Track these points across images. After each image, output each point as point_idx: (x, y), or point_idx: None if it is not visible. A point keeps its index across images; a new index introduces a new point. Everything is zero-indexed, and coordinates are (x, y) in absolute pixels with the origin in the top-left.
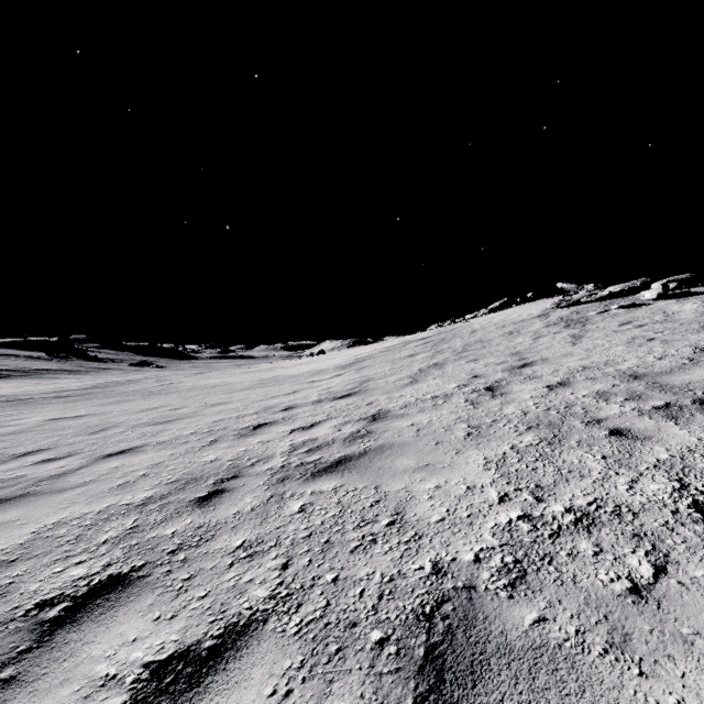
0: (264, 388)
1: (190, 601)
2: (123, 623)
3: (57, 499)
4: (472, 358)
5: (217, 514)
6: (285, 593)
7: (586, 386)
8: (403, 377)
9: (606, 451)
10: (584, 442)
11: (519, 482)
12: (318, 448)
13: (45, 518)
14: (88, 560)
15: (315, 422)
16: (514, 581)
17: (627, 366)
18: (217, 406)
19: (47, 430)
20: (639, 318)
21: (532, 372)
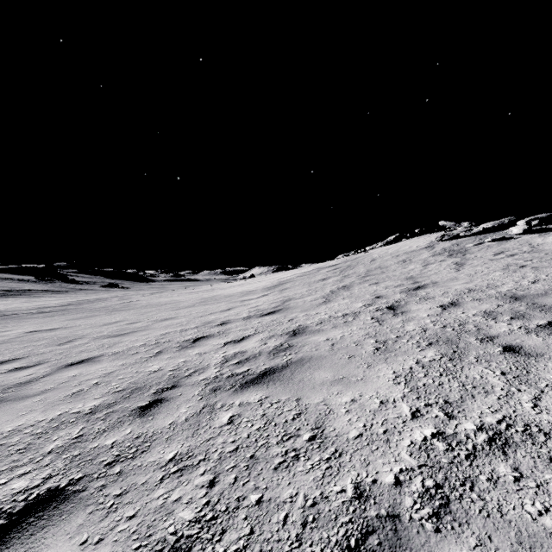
0: (205, 306)
1: (119, 521)
2: (50, 546)
3: (18, 407)
4: (374, 281)
5: (154, 424)
6: (210, 516)
7: (474, 306)
8: (317, 297)
9: (504, 367)
10: (482, 358)
11: (428, 397)
12: (247, 360)
13: (4, 425)
14: (31, 471)
15: (244, 336)
16: (438, 510)
17: (506, 289)
18: (165, 321)
19: (25, 341)
20: (510, 249)
21: (426, 293)
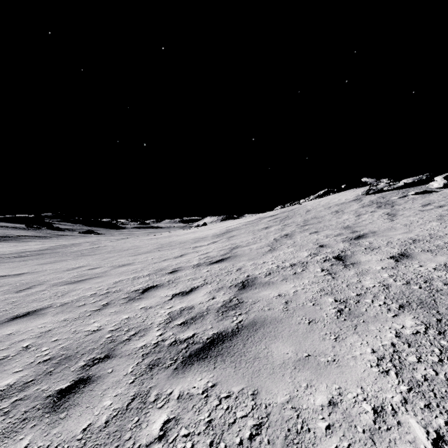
0: (160, 252)
1: None
2: None
3: None
4: (313, 230)
5: (64, 428)
6: None
7: (429, 258)
8: (263, 245)
9: None
10: None
11: (444, 406)
12: (193, 320)
13: None
14: None
15: (193, 287)
16: None
17: None
18: (122, 267)
19: None
20: (435, 201)
21: (369, 243)
